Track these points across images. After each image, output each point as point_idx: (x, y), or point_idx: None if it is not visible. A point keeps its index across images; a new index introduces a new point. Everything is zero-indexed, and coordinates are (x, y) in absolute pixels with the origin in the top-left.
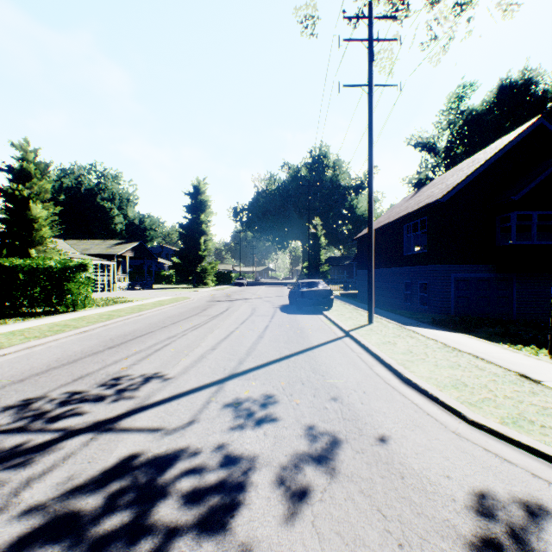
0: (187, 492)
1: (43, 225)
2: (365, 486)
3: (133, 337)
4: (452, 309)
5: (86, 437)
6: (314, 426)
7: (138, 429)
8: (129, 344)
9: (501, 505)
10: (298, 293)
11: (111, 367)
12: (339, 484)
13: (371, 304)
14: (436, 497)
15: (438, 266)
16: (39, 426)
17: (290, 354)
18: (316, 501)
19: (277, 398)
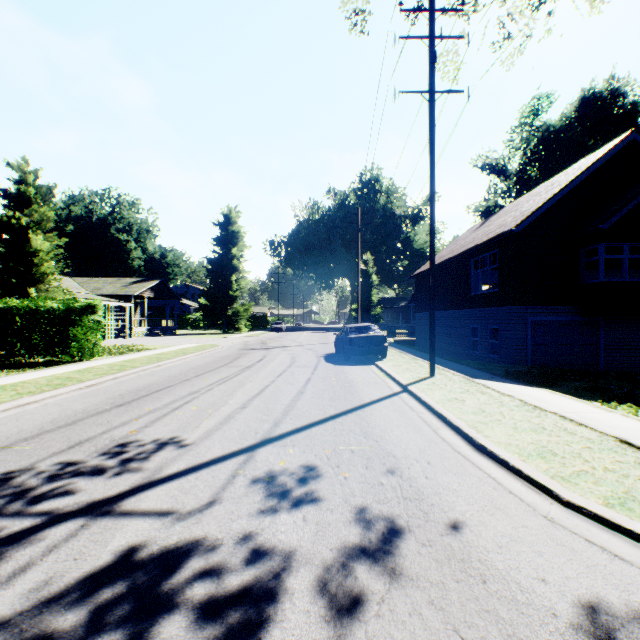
0: (200, 602)
1: (45, 259)
2: (435, 595)
3: (147, 393)
4: (528, 358)
5: (76, 524)
6: (367, 508)
7: (143, 513)
8: (142, 401)
9: (619, 623)
10: (346, 340)
11: (117, 431)
12: (401, 591)
13: (433, 353)
14: (531, 610)
15: (511, 308)
16: (17, 508)
17: (336, 413)
18: (371, 617)
19: (320, 471)
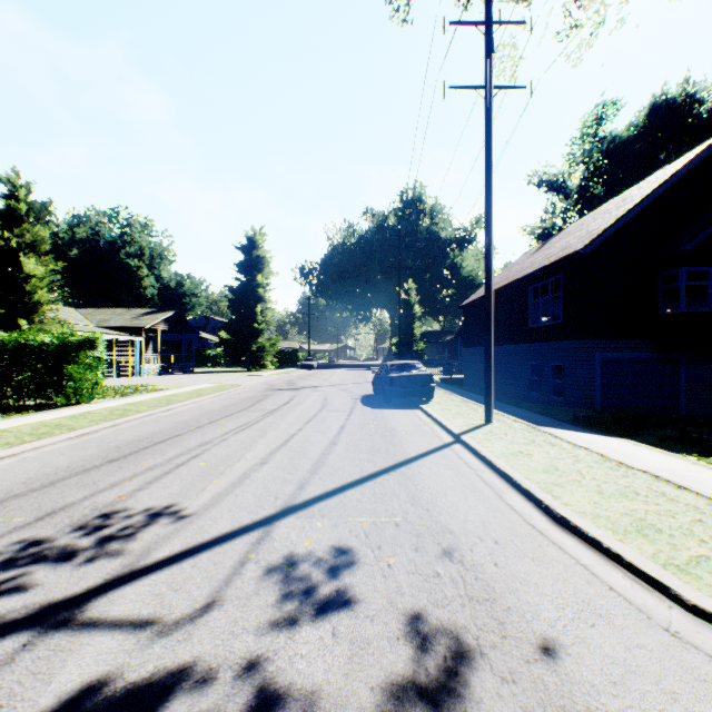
0: None
1: (38, 287)
2: None
3: (149, 444)
4: (597, 401)
5: (16, 642)
6: (420, 615)
7: (112, 624)
8: (141, 455)
9: None
10: (386, 380)
11: (103, 495)
12: None
13: (489, 396)
14: None
15: (578, 343)
16: None
17: (376, 471)
18: None
19: (356, 555)
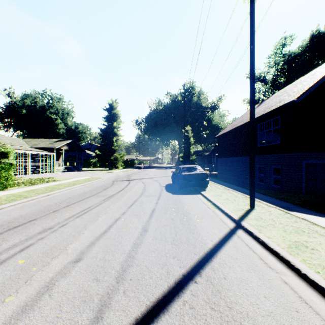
0: None
1: None
2: None
3: (2, 230)
4: (303, 188)
5: None
6: None
7: None
8: None
9: None
10: (180, 176)
11: None
12: None
13: (253, 189)
14: None
15: (292, 155)
16: None
17: (182, 275)
18: None
19: None
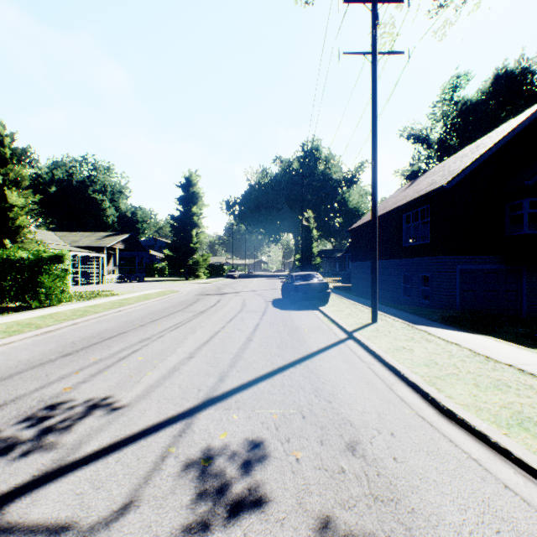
0: None
1: (19, 214)
2: None
3: (99, 340)
4: (457, 303)
5: None
6: (328, 519)
7: (28, 530)
8: (91, 350)
9: None
10: (292, 287)
11: (51, 387)
12: None
13: (375, 300)
14: None
15: (442, 258)
16: None
17: (284, 364)
18: None
19: (267, 448)
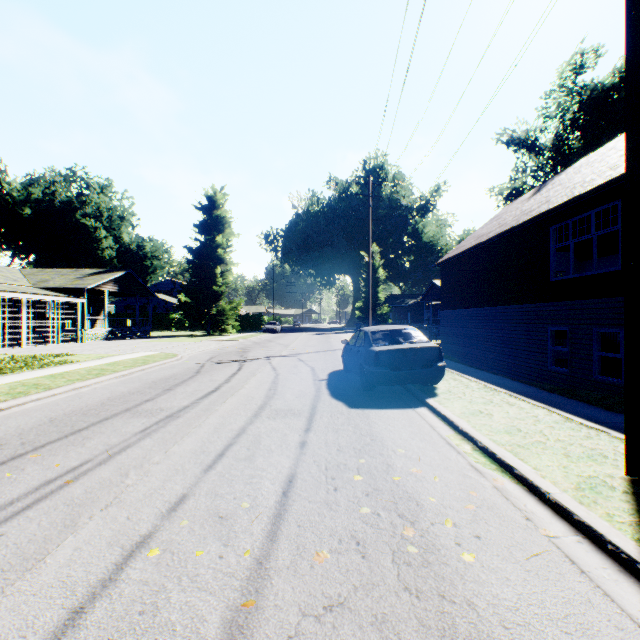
0: None
1: None
2: None
3: None
4: None
5: None
6: None
7: None
8: None
9: None
10: (368, 355)
11: None
12: None
13: None
14: None
15: None
16: None
17: None
18: None
19: None
